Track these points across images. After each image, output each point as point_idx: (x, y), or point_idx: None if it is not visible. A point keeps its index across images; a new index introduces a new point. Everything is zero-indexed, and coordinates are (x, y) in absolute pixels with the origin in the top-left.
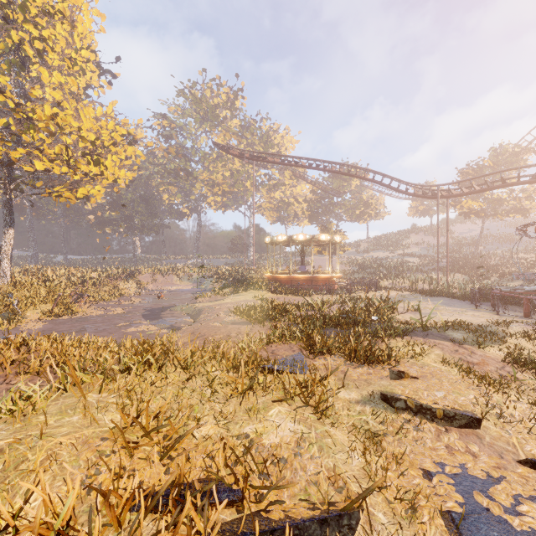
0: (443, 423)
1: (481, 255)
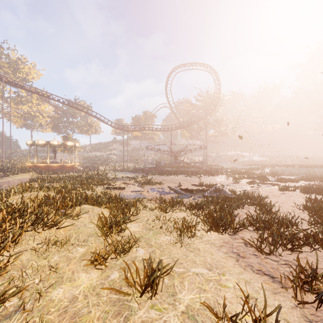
0: (118, 189)
1: (140, 155)
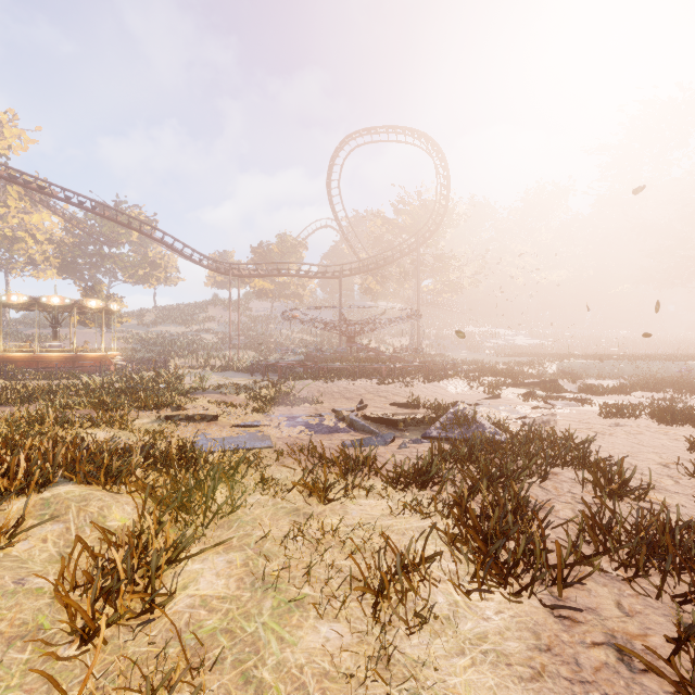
0: (200, 422)
1: (271, 334)
